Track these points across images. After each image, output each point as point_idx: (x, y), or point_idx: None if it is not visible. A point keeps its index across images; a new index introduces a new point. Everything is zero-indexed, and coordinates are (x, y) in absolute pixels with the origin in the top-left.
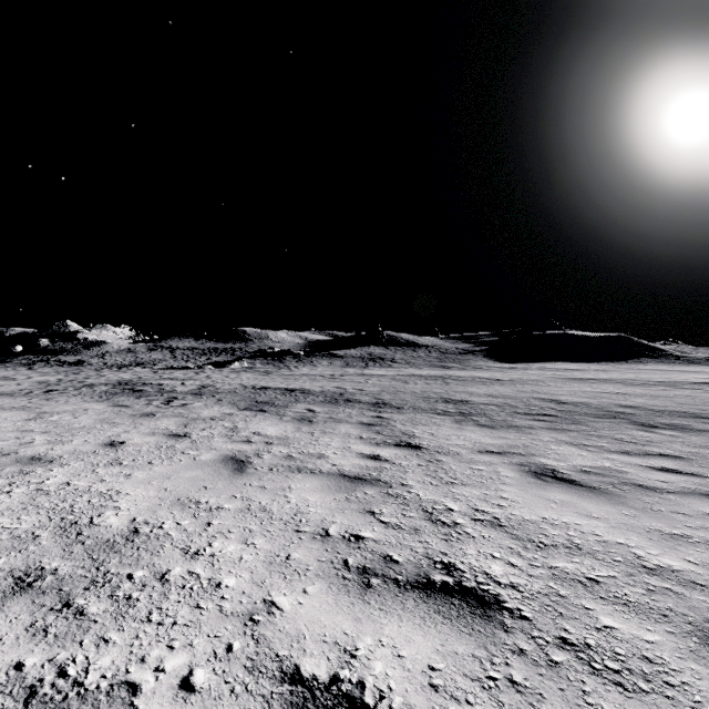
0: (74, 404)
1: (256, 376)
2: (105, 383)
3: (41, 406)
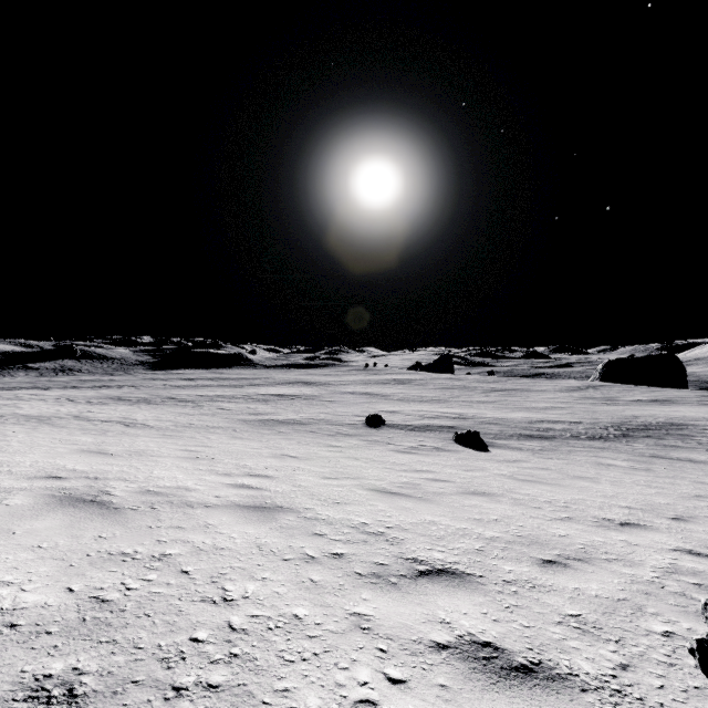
0: None
1: None
2: None
3: None
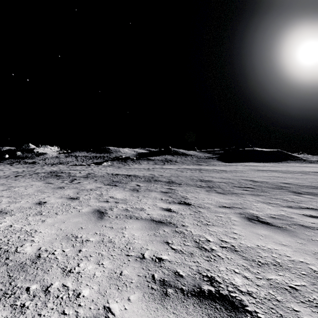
0: (27, 182)
1: (114, 168)
2: (44, 172)
3: (11, 183)
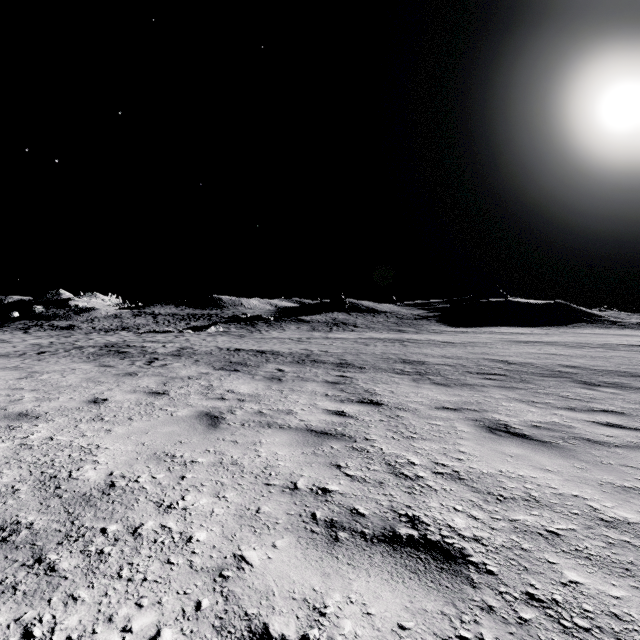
0: (63, 365)
1: (230, 339)
2: (93, 346)
3: (33, 366)
